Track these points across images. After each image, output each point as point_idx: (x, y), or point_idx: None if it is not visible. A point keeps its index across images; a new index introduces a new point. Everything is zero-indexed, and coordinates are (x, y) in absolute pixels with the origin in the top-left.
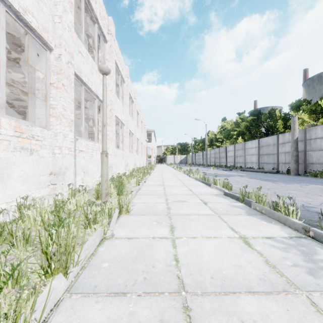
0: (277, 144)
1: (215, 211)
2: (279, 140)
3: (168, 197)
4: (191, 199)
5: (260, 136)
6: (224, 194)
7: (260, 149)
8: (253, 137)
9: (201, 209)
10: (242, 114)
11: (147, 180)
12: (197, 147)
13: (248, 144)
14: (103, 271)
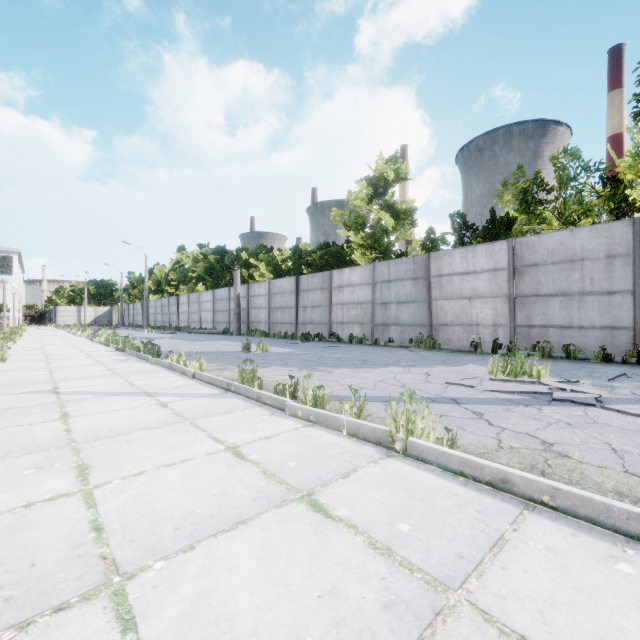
0: (229, 299)
1: (92, 356)
2: (231, 293)
3: (48, 355)
4: (75, 354)
5: (224, 284)
6: (116, 349)
7: (215, 304)
8: (217, 285)
9: (81, 356)
10: (205, 247)
11: (12, 348)
12: (133, 292)
13: (203, 296)
14: (4, 370)
